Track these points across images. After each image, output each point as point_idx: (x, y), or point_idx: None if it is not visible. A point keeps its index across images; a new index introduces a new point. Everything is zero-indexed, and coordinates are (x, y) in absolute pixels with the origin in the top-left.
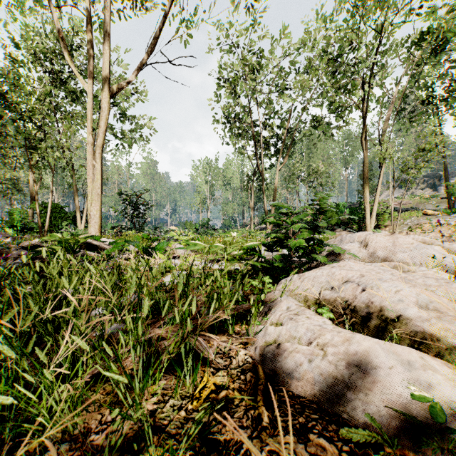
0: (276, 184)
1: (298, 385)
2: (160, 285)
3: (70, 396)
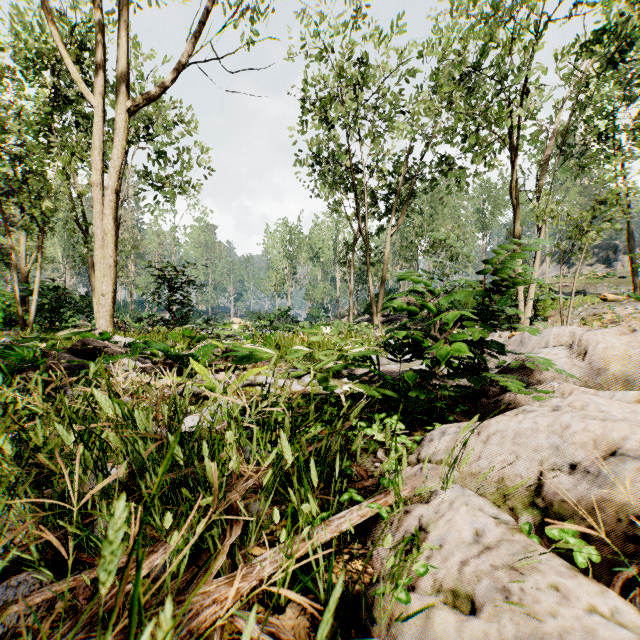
0: (386, 255)
1: None
2: (167, 445)
3: None
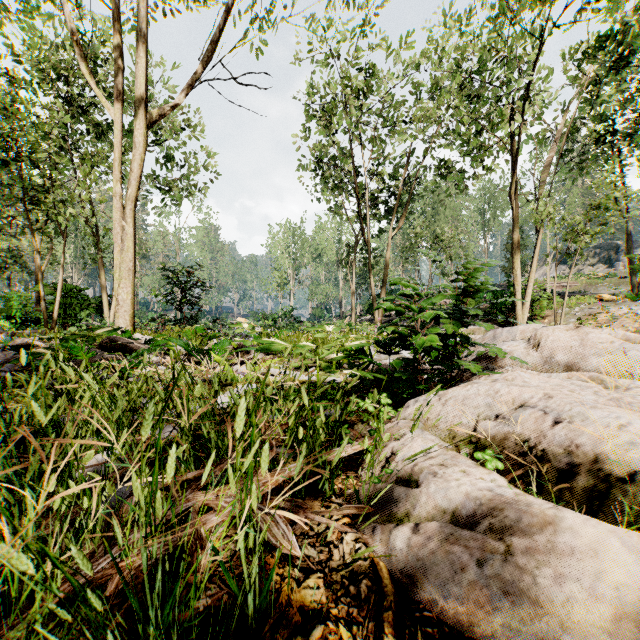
0: (387, 257)
1: (456, 606)
2: (213, 409)
3: (20, 639)
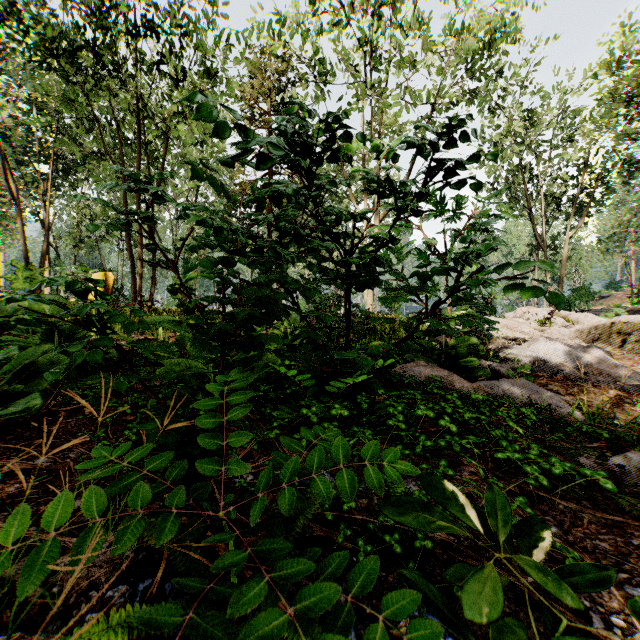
0: (564, 256)
1: None
2: None
3: None
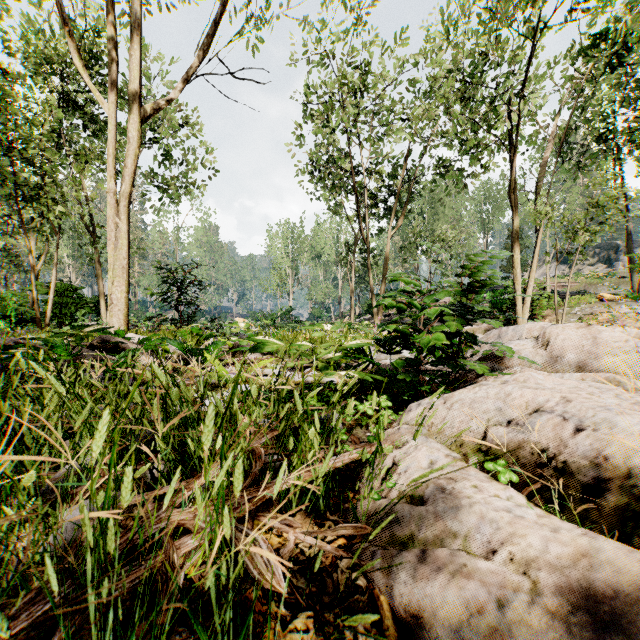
0: (386, 256)
1: None
2: (199, 413)
3: None
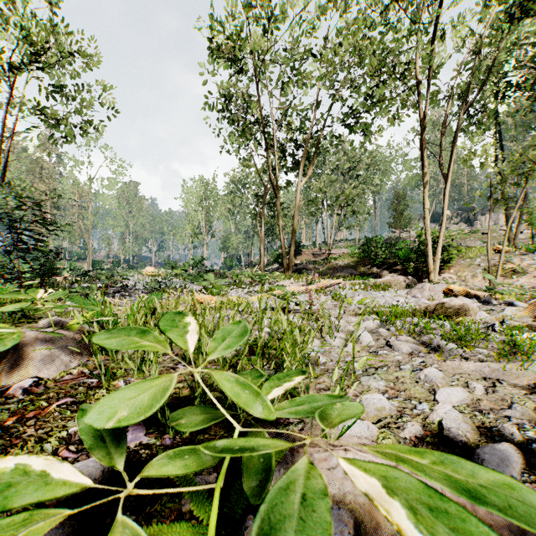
0: (297, 206)
1: None
2: None
3: None
